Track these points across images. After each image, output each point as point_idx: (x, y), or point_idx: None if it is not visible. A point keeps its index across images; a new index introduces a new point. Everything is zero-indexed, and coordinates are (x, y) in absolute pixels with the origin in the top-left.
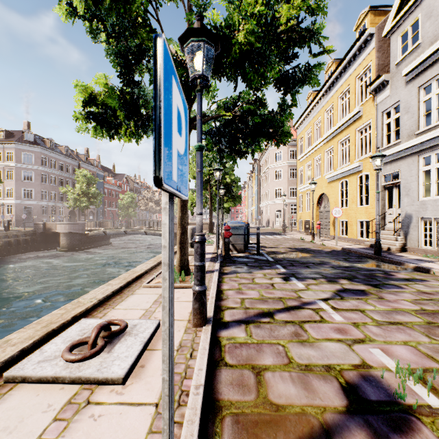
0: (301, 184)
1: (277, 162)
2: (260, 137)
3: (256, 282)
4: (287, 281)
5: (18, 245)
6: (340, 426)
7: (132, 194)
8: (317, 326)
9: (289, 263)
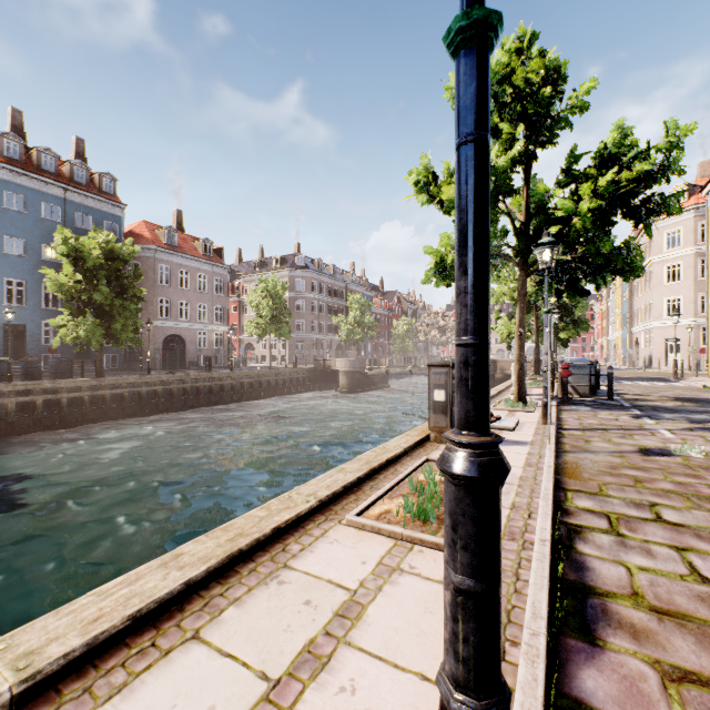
0: None
1: (669, 251)
2: (605, 273)
3: (598, 417)
4: (635, 419)
5: (304, 383)
6: (627, 452)
7: (408, 320)
8: (644, 436)
9: (652, 408)
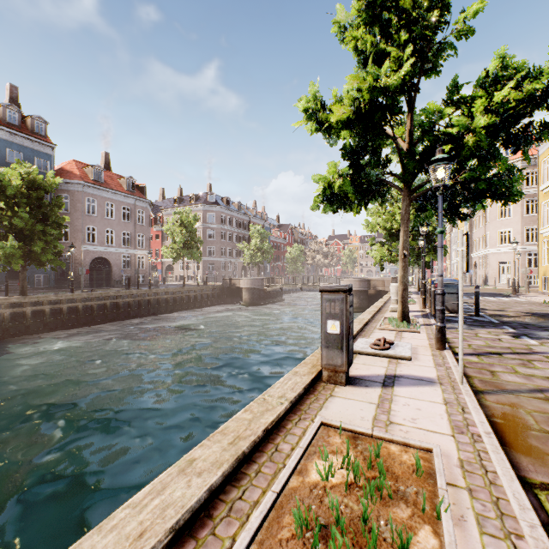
0: (546, 225)
1: None
2: (484, 198)
3: (480, 336)
4: (516, 338)
5: (213, 298)
6: (548, 390)
7: (299, 247)
8: (544, 363)
9: (521, 325)
